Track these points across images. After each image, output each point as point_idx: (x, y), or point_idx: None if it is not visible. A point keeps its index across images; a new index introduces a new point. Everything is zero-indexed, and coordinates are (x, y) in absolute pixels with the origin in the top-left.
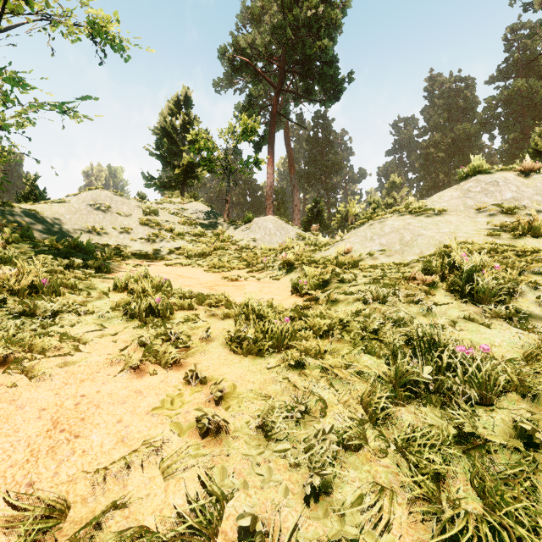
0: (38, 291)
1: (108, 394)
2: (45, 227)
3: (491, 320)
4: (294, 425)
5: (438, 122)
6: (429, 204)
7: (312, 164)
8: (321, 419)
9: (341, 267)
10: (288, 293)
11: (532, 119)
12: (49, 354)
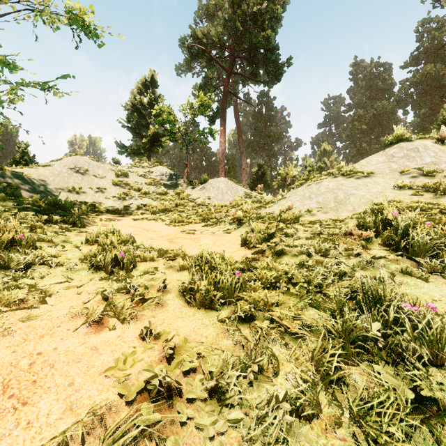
0: (16, 245)
1: (65, 351)
2: (31, 187)
3: (427, 274)
4: (246, 387)
5: (361, 100)
6: (359, 167)
7: (257, 135)
8: (272, 380)
9: (284, 222)
10: (238, 245)
11: (439, 98)
12: (15, 307)
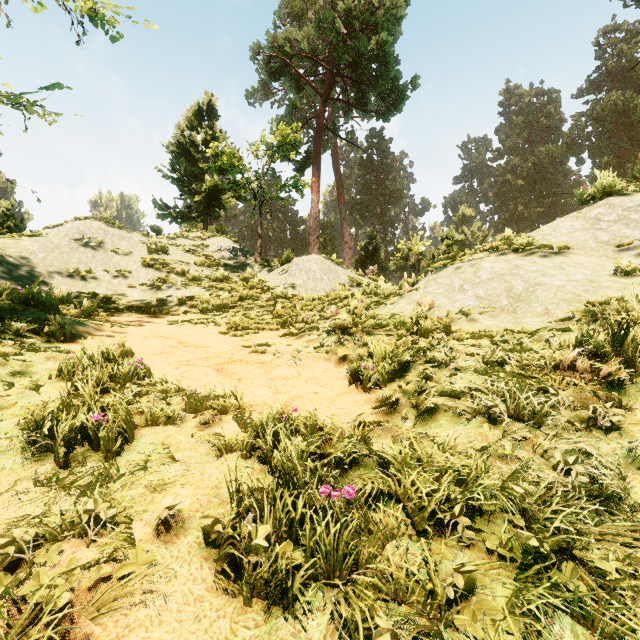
0: None
1: None
2: (4, 269)
3: None
4: None
5: (516, 143)
6: (540, 239)
7: (366, 193)
8: None
9: (426, 335)
10: (343, 381)
11: (629, 140)
12: None
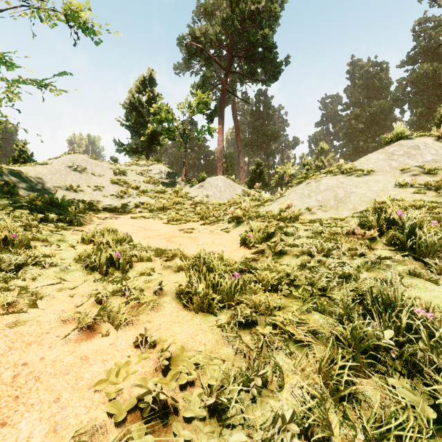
0: (9, 244)
1: (52, 361)
2: (29, 185)
3: (436, 276)
4: (248, 402)
5: (358, 99)
6: (358, 165)
7: (255, 133)
8: (277, 394)
9: (284, 221)
10: (237, 245)
11: (436, 96)
12: (3, 311)
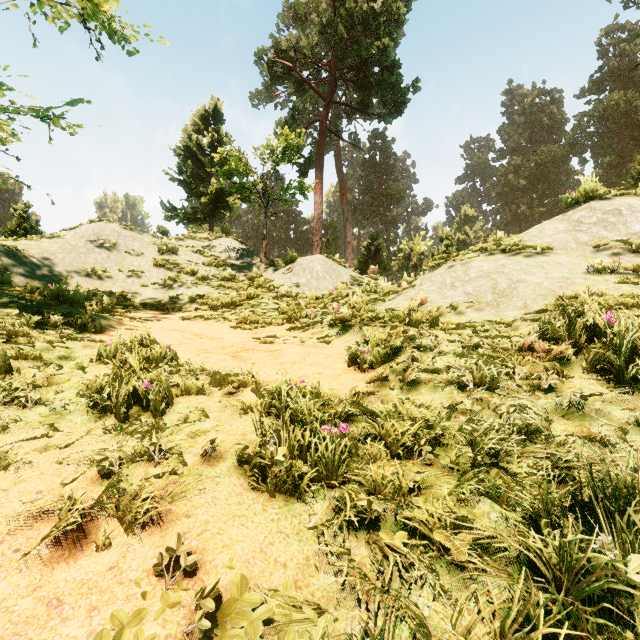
0: None
1: None
2: (28, 269)
3: None
4: None
5: (518, 143)
6: (527, 240)
7: (369, 193)
8: None
9: (416, 326)
10: (342, 364)
11: (631, 140)
12: None
